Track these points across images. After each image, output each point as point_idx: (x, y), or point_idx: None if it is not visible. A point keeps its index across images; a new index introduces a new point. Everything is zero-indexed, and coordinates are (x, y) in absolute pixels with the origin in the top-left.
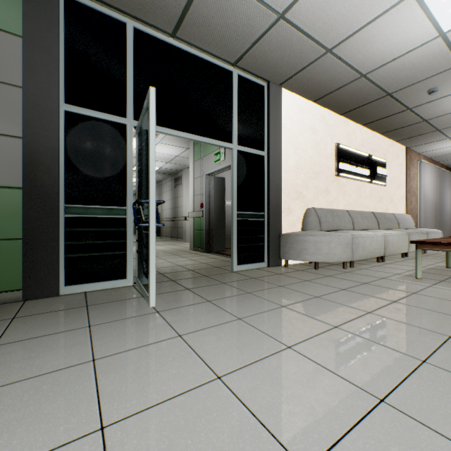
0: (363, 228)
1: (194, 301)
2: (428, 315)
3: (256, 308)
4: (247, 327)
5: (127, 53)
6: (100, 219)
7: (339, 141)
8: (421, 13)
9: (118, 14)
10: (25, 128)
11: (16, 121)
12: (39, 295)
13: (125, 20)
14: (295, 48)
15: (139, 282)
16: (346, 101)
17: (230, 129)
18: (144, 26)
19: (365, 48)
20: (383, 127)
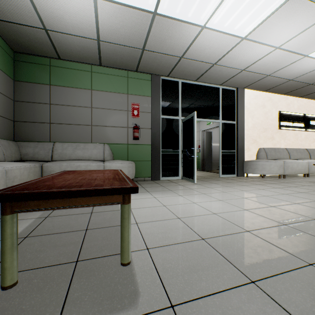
0: (297, 158)
1: (208, 183)
2: (302, 189)
3: (232, 185)
4: (230, 187)
5: (179, 92)
6: (171, 154)
7: (281, 109)
8: (314, 59)
9: (176, 79)
10: (152, 125)
11: (149, 124)
12: (155, 179)
13: (178, 80)
14: (250, 77)
15: (185, 177)
16: (283, 89)
17: (218, 113)
18: (185, 80)
19: (288, 72)
20: (314, 97)
